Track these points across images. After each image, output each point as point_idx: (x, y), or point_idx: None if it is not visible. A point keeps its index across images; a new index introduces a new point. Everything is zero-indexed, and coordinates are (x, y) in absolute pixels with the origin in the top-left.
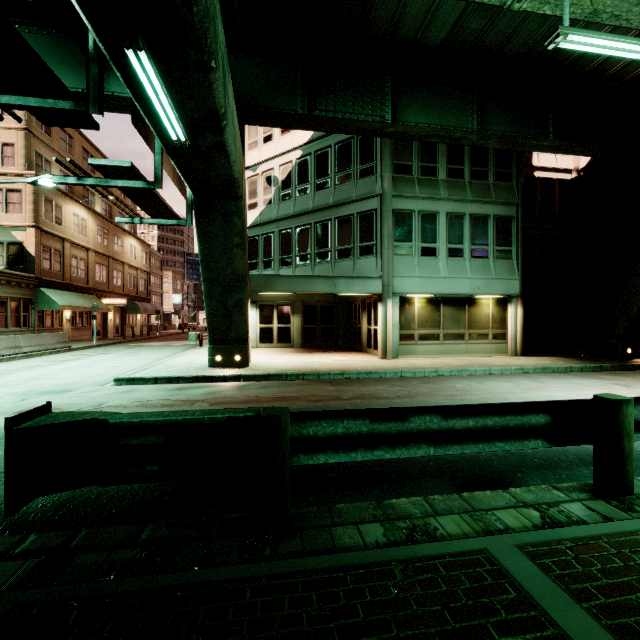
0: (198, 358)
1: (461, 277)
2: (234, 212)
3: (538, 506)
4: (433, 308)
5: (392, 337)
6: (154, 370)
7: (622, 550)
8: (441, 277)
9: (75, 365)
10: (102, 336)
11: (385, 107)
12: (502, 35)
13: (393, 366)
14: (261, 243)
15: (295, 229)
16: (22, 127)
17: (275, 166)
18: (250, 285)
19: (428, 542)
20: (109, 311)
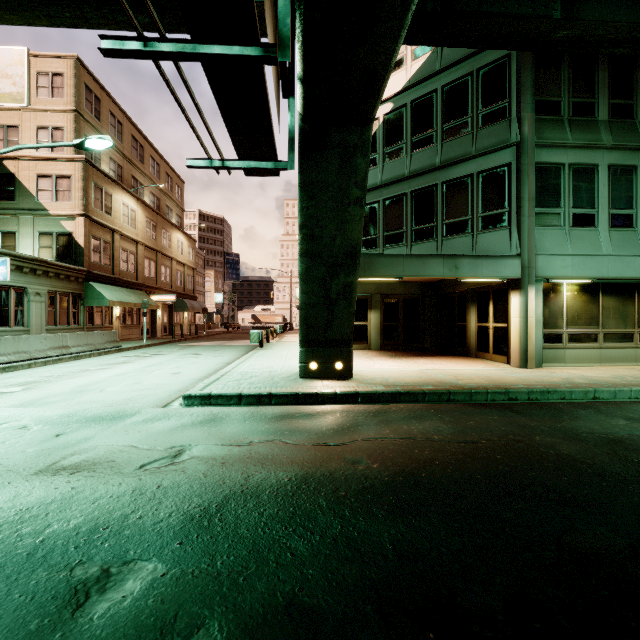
0: (272, 363)
1: (631, 254)
2: (357, 147)
3: None
4: (588, 298)
5: (533, 338)
6: (230, 381)
7: None
8: (603, 255)
9: (128, 370)
10: (151, 335)
11: (552, 2)
12: None
13: (564, 380)
14: None
15: (383, 202)
16: (72, 109)
17: None
18: None
19: None
20: (158, 308)
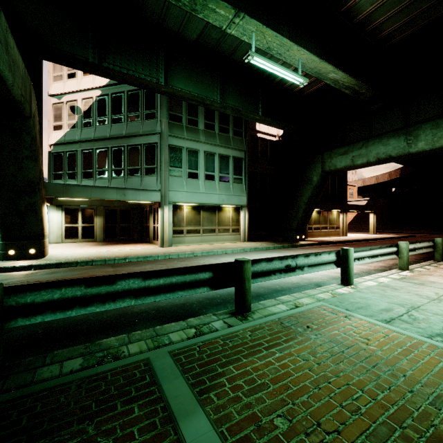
0: None
1: (213, 193)
2: (22, 129)
3: (198, 326)
4: (196, 212)
5: (168, 232)
6: None
7: (226, 341)
8: (201, 192)
9: None
10: None
11: (160, 73)
12: (231, 47)
13: (165, 251)
14: (66, 158)
15: (95, 150)
16: None
17: (78, 98)
18: (48, 191)
19: (111, 362)
20: None
